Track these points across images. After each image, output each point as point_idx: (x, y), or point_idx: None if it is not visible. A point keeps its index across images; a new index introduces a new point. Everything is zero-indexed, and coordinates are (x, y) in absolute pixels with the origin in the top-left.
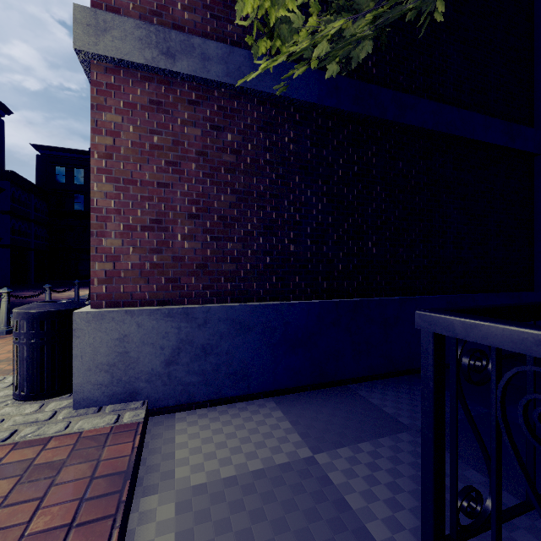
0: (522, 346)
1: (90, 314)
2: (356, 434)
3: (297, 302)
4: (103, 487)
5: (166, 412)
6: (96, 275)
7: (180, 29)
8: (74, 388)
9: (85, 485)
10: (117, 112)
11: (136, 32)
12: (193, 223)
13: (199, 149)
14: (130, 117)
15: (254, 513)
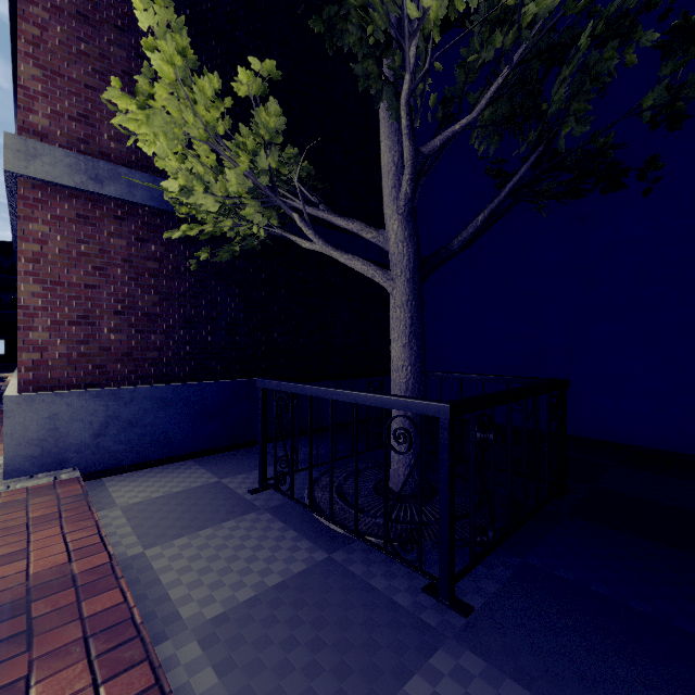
0: (277, 387)
1: (20, 398)
2: (253, 468)
3: (213, 381)
4: (69, 502)
5: (94, 479)
6: (24, 364)
7: (107, 155)
8: (5, 461)
9: (54, 504)
10: (44, 223)
11: (66, 160)
12: (120, 319)
13: (124, 257)
14: (58, 228)
15: (177, 504)
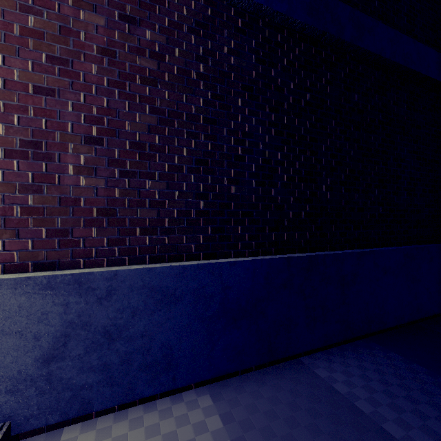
0: None
1: None
2: None
3: (239, 259)
4: None
5: (49, 429)
6: None
7: None
8: None
9: None
10: None
11: None
12: (94, 150)
13: (102, 45)
14: None
15: None
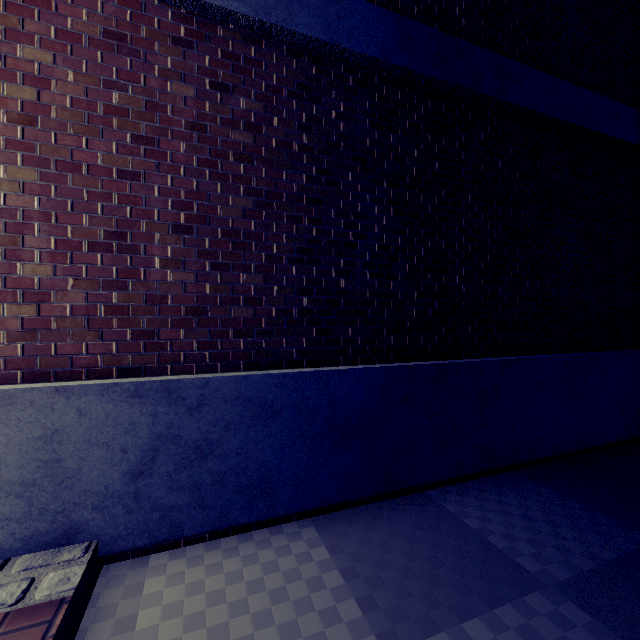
0: None
1: None
2: (455, 600)
3: (350, 367)
4: None
5: (135, 555)
6: (4, 325)
7: None
8: None
9: None
10: (43, 44)
11: None
12: (182, 240)
13: (191, 119)
14: (69, 57)
15: None
